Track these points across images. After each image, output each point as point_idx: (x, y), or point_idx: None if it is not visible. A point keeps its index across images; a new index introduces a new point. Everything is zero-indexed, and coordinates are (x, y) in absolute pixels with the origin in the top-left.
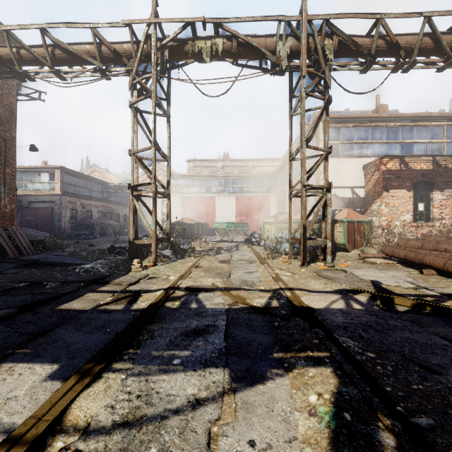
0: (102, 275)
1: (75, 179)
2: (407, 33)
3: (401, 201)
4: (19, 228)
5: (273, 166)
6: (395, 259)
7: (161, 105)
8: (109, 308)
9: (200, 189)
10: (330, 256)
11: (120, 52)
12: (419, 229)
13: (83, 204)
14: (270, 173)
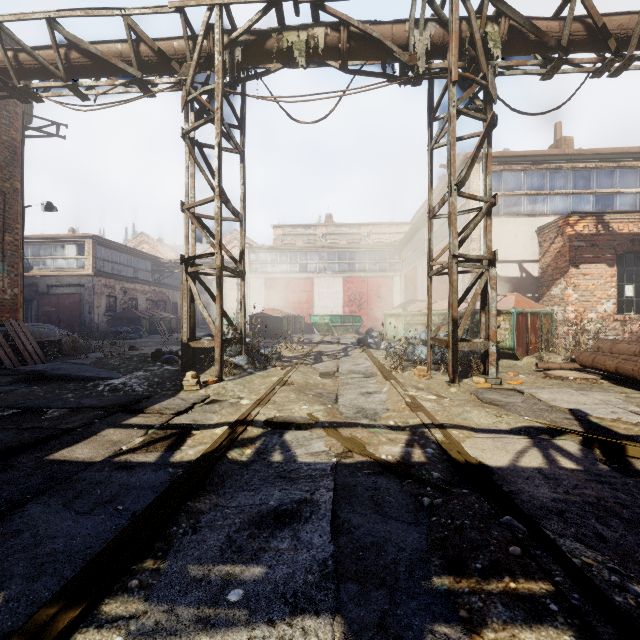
0: (137, 396)
1: (113, 253)
2: (620, 12)
3: (598, 282)
4: (22, 323)
5: (397, 233)
6: (596, 372)
7: (230, 134)
8: (132, 460)
9: (292, 267)
10: (494, 368)
11: (168, 53)
12: (627, 325)
13: (125, 289)
14: (393, 243)
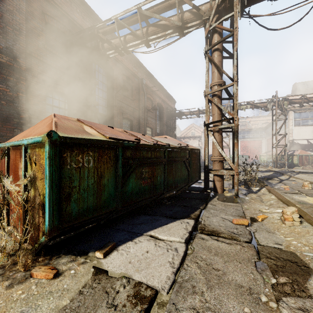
0: None
1: None
2: None
3: None
4: None
5: (263, 120)
6: None
7: None
8: None
9: None
10: (286, 166)
11: None
12: None
13: None
14: (261, 127)
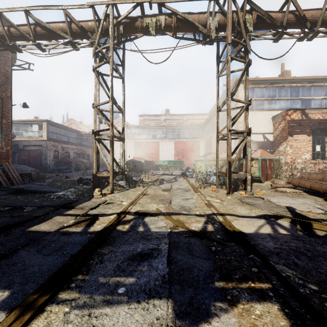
0: (70, 200)
1: (57, 129)
2: (312, 8)
3: (302, 144)
4: (11, 164)
5: (202, 119)
6: (301, 189)
7: (117, 69)
8: (69, 231)
9: (148, 136)
10: (249, 186)
11: (85, 28)
12: (317, 165)
13: (63, 147)
14: (199, 124)
